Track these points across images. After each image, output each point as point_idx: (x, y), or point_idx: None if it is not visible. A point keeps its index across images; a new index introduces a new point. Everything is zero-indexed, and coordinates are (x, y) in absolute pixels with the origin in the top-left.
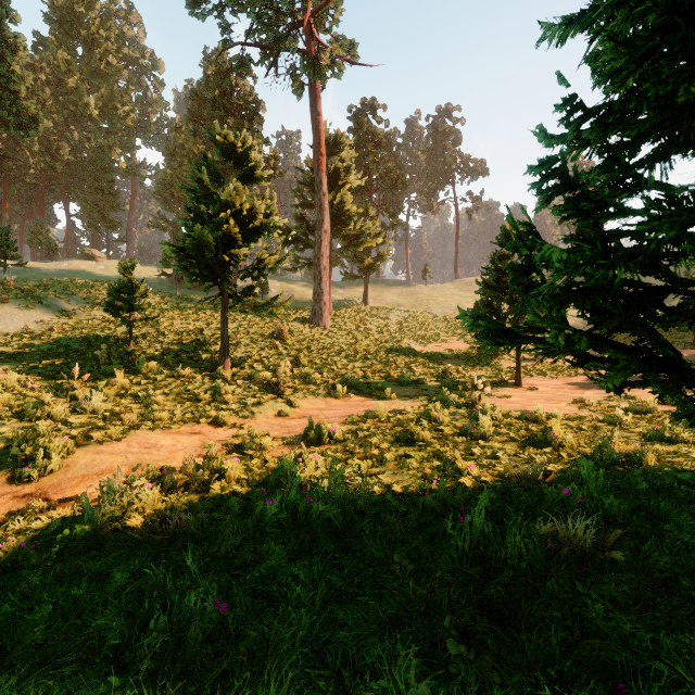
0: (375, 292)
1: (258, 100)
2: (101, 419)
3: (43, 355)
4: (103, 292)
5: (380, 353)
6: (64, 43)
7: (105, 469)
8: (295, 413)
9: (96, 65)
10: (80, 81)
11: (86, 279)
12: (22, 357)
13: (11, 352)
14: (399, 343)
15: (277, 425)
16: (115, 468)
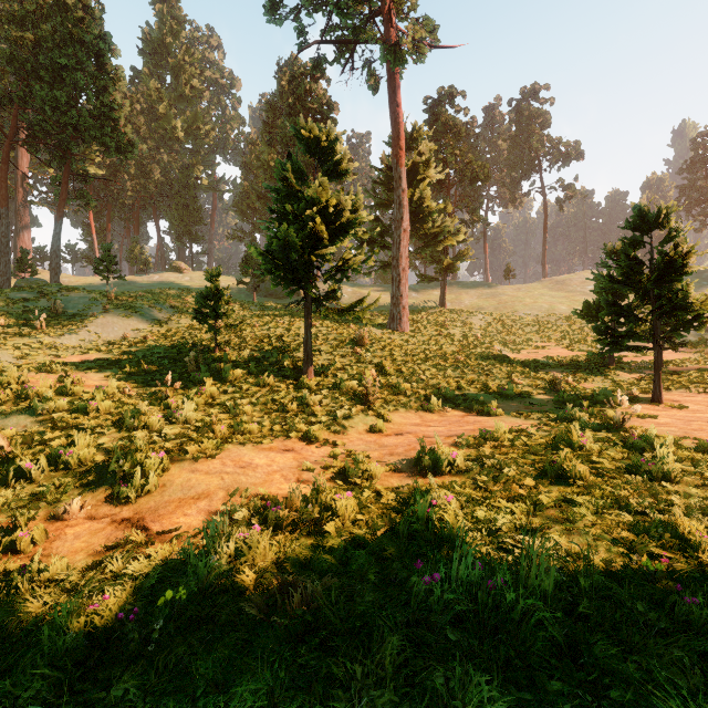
0: (451, 295)
1: (332, 102)
2: (193, 430)
3: (139, 362)
4: (189, 301)
5: (470, 361)
6: (155, 74)
7: (202, 493)
8: (389, 428)
9: (182, 90)
10: (169, 107)
11: (174, 290)
12: (121, 364)
13: (112, 359)
14: (488, 350)
15: (373, 443)
16: (212, 492)
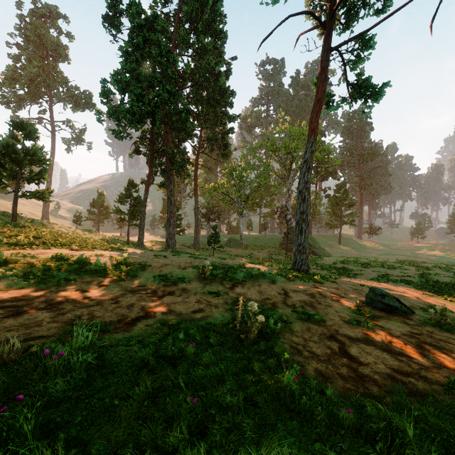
0: None
1: None
2: None
3: None
4: None
5: None
6: None
7: None
8: None
9: None
10: None
11: None
12: None
13: None
14: None
15: None
16: None
